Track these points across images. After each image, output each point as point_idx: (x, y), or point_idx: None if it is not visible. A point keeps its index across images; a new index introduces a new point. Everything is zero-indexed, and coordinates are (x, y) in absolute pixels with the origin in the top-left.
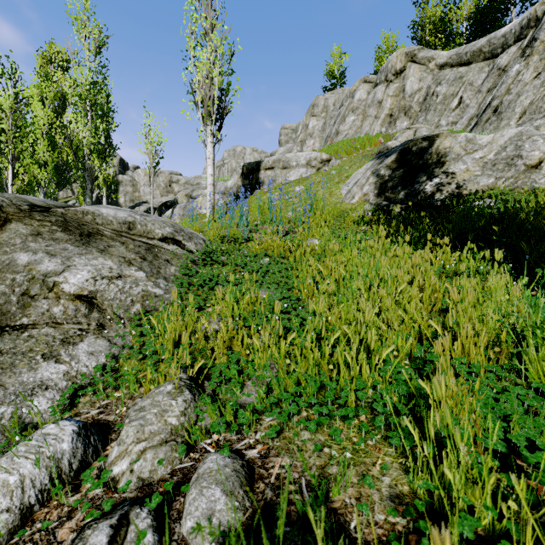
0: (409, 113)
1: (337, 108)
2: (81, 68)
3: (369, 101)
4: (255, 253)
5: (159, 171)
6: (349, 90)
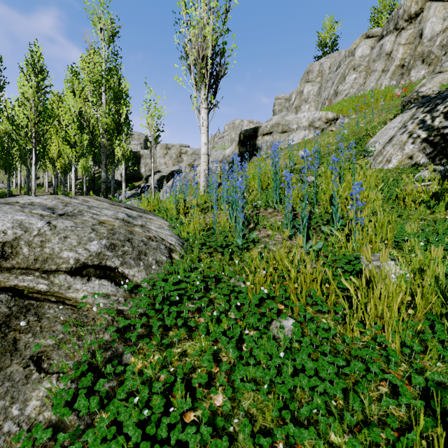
0: (428, 60)
1: (334, 71)
2: (95, 56)
3: (373, 56)
4: (260, 294)
5: (171, 145)
6: (348, 50)
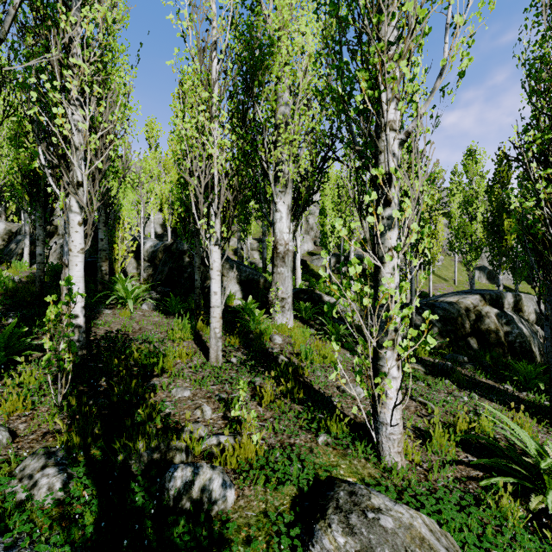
0: None
1: None
2: None
3: None
4: None
5: None
6: None
